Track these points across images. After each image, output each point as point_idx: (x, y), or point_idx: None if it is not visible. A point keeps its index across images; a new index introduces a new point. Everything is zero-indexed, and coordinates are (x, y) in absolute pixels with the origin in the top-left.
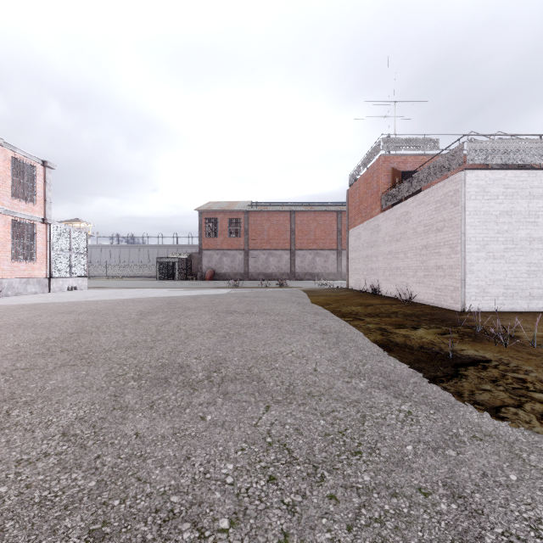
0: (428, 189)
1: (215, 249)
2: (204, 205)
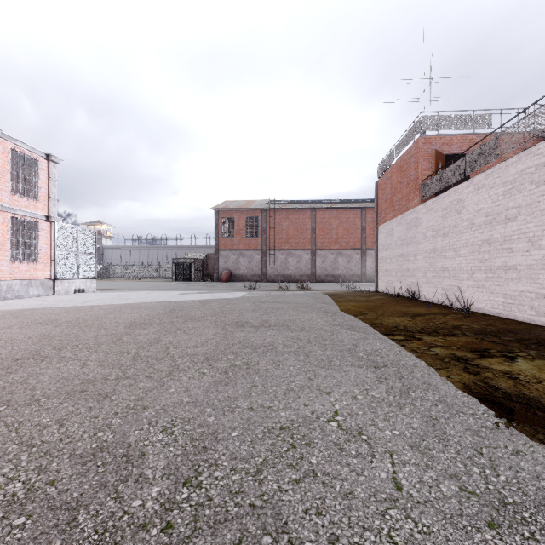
0: (492, 168)
1: (231, 249)
2: (220, 204)
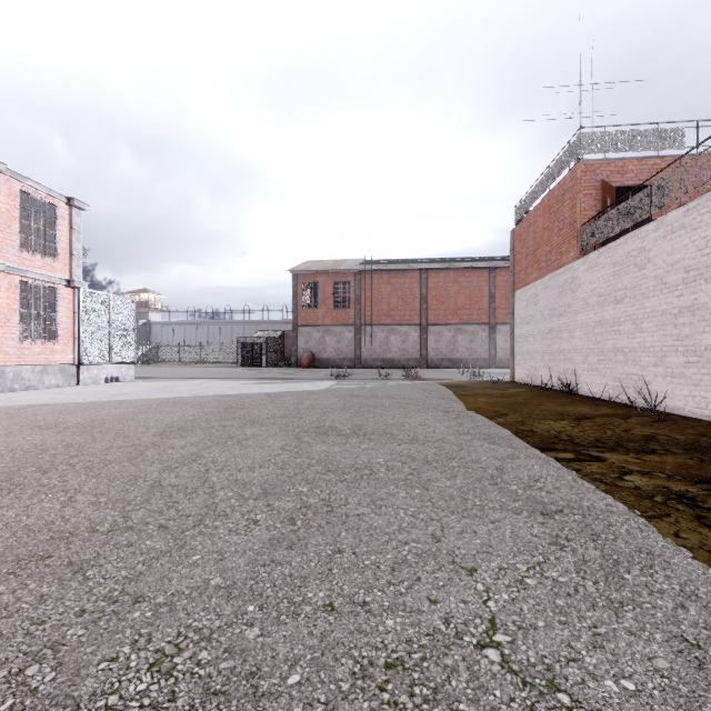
0: (697, 200)
1: (314, 324)
2: (300, 265)
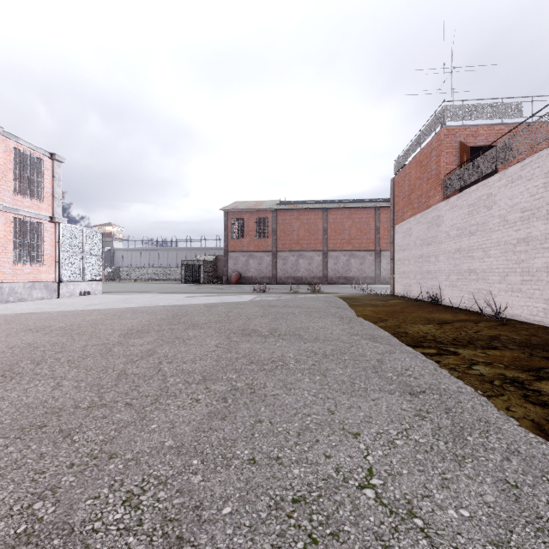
0: (531, 158)
1: (241, 250)
2: (230, 205)
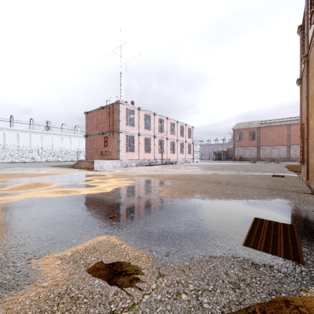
0: None
1: (241, 146)
2: (235, 126)
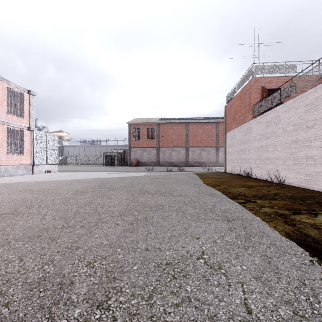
0: (298, 96)
1: (138, 147)
2: (132, 120)
